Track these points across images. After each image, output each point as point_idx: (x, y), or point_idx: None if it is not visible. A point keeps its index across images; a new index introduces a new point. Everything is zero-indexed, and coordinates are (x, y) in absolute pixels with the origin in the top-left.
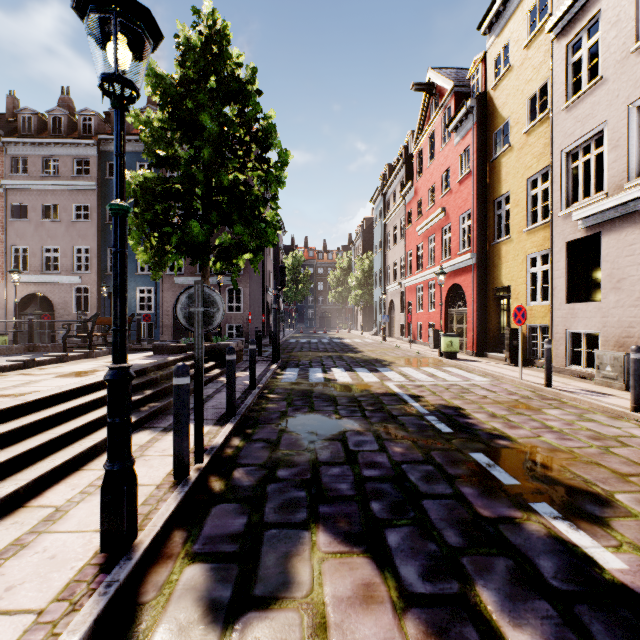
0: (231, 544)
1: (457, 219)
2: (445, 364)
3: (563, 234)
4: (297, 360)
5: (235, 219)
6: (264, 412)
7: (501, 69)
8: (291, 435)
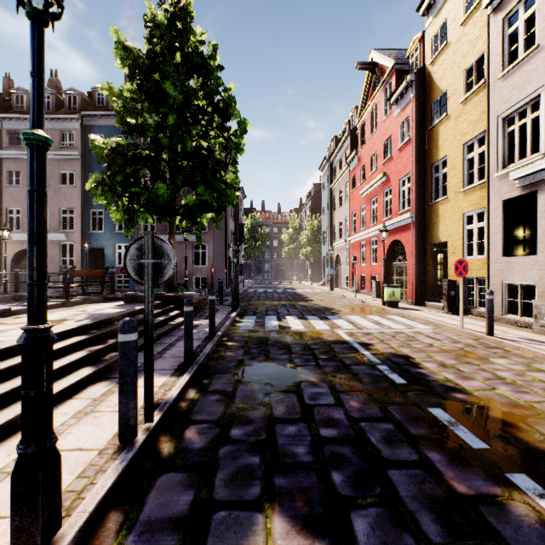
0: (172, 533)
1: (397, 182)
2: (388, 312)
3: (499, 193)
4: (255, 308)
5: (198, 180)
6: (222, 360)
7: (438, 46)
8: (247, 386)
